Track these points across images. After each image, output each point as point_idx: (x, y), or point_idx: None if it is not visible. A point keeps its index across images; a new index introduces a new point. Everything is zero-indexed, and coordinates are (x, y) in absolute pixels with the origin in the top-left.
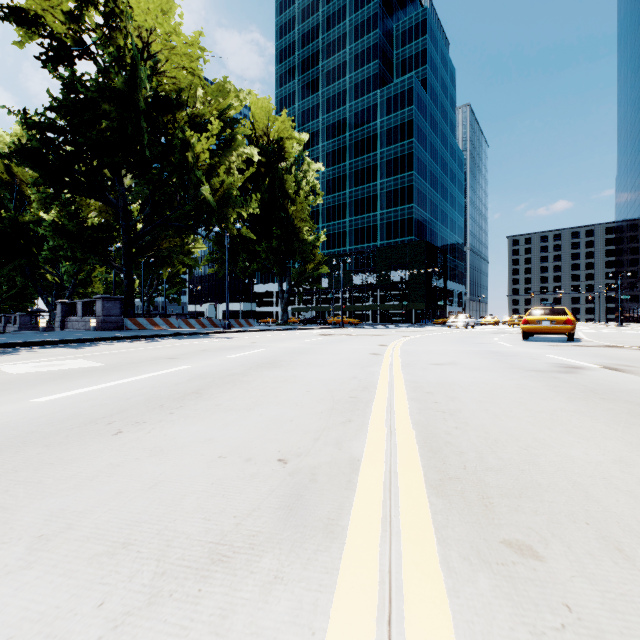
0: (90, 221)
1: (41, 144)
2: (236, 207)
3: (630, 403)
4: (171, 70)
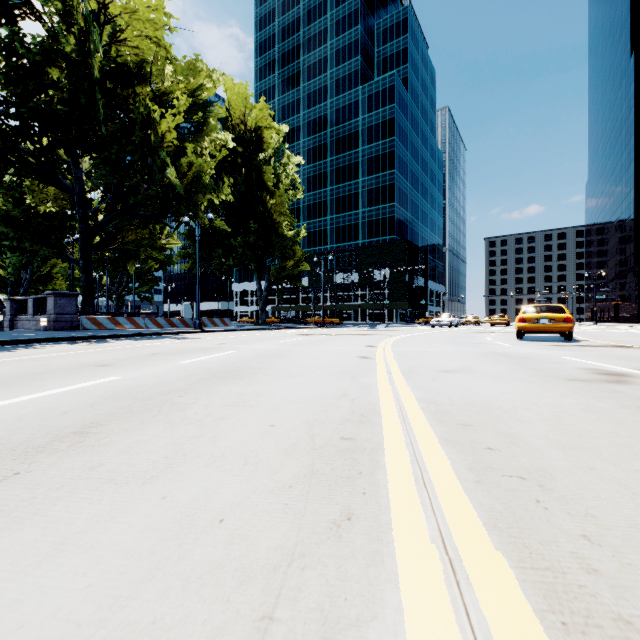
0: (43, 208)
1: None
2: (207, 194)
3: None
4: (132, 38)
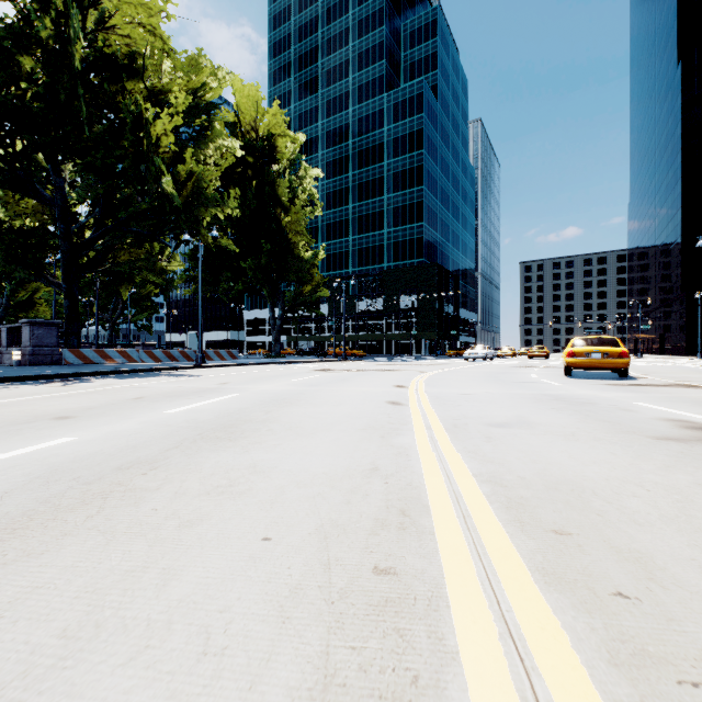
0: (18, 223)
1: None
2: (210, 208)
3: None
4: (122, 24)
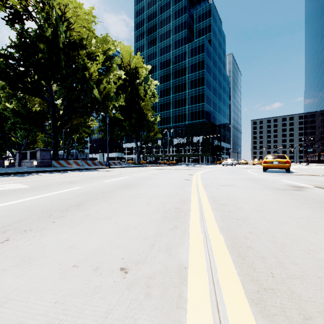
0: (34, 109)
1: (6, 66)
2: (112, 101)
3: None
4: (77, 27)
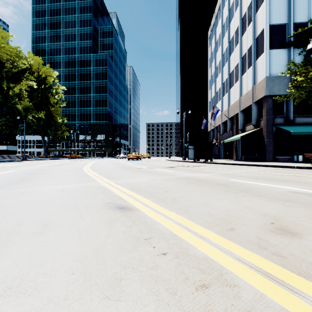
0: None
1: None
2: (32, 112)
3: (116, 164)
4: (0, 54)
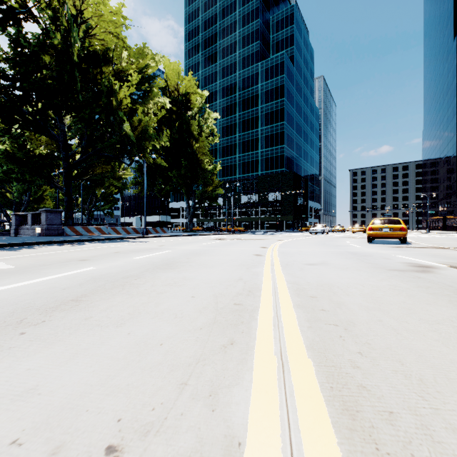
0: (38, 151)
1: None
2: (151, 141)
3: None
4: (100, 33)
